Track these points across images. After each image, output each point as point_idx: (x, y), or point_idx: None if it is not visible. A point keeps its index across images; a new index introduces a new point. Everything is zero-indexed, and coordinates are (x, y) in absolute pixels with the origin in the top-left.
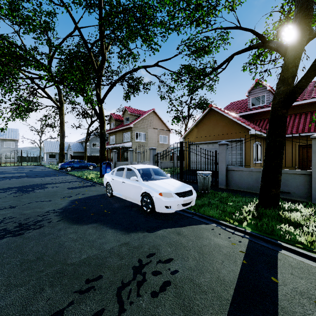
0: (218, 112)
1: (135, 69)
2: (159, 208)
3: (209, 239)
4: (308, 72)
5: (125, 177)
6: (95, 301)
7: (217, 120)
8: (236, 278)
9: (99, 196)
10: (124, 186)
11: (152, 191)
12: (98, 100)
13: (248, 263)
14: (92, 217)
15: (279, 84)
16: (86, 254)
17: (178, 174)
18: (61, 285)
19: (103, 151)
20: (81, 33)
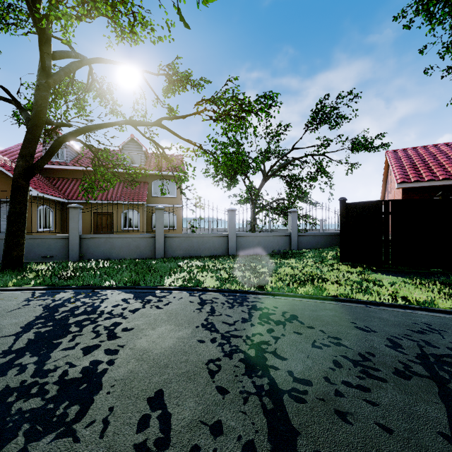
0: None
1: None
2: None
3: None
4: (44, 156)
5: None
6: None
7: None
8: None
9: None
10: None
11: None
12: None
13: None
14: None
15: (19, 158)
16: None
17: None
18: None
19: None
20: None
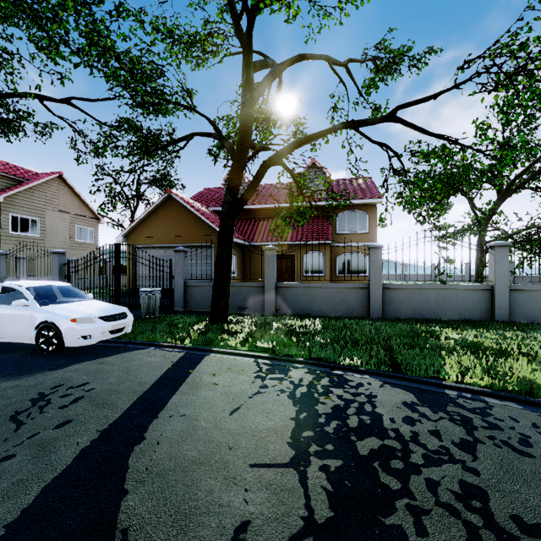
0: (181, 203)
1: (15, 94)
2: (71, 341)
3: (140, 360)
4: (249, 187)
5: None
6: None
7: (180, 214)
8: (158, 378)
9: None
10: None
11: (59, 318)
12: None
13: (174, 368)
14: None
15: (226, 192)
16: None
17: (113, 298)
18: None
19: None
20: None
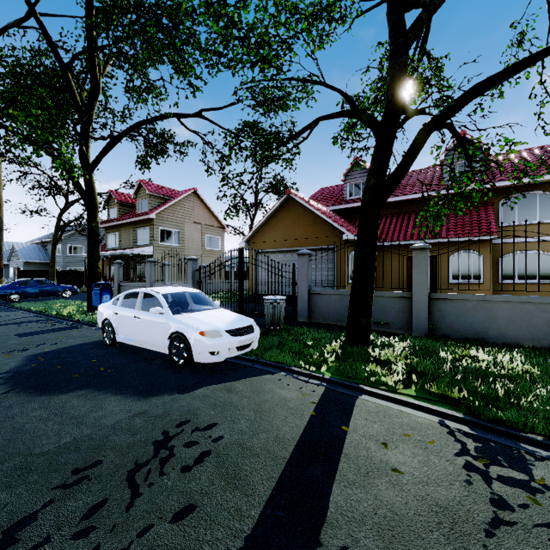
0: (300, 203)
1: (159, 117)
2: (199, 356)
3: (272, 392)
4: (402, 163)
5: (140, 308)
6: (92, 493)
7: (299, 215)
8: (300, 434)
9: (89, 346)
10: (139, 324)
11: (189, 329)
12: (83, 165)
13: (318, 415)
14: (77, 381)
15: (369, 174)
16: (70, 436)
17: (237, 302)
18: (27, 484)
19: (94, 262)
20: (47, 33)
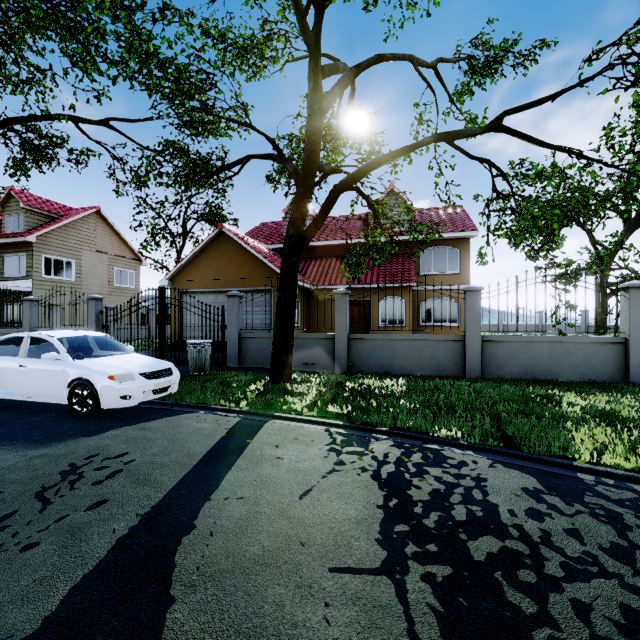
0: (234, 240)
1: (47, 116)
2: (108, 402)
3: (188, 426)
4: (317, 217)
5: (27, 355)
6: None
7: (233, 253)
8: (209, 449)
9: None
10: (25, 374)
11: (95, 374)
12: None
13: (228, 436)
14: None
15: (289, 224)
16: None
17: (157, 351)
18: None
19: None
20: None
